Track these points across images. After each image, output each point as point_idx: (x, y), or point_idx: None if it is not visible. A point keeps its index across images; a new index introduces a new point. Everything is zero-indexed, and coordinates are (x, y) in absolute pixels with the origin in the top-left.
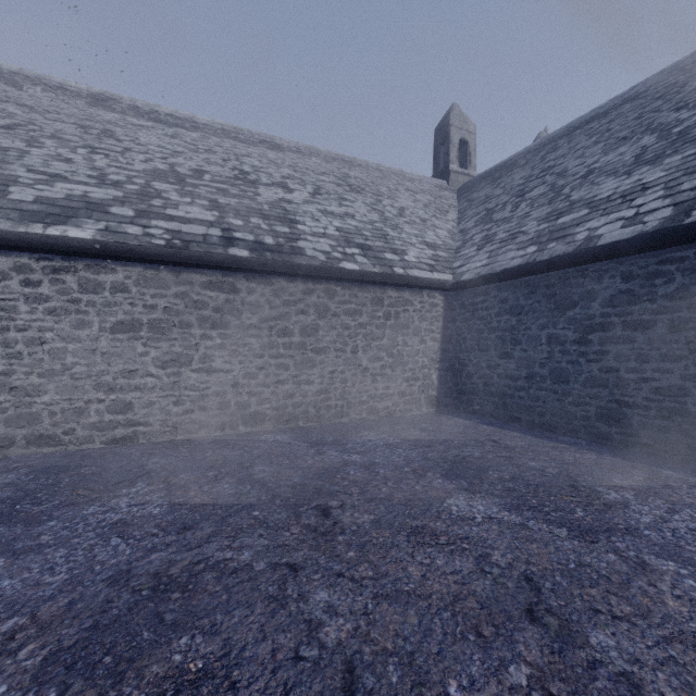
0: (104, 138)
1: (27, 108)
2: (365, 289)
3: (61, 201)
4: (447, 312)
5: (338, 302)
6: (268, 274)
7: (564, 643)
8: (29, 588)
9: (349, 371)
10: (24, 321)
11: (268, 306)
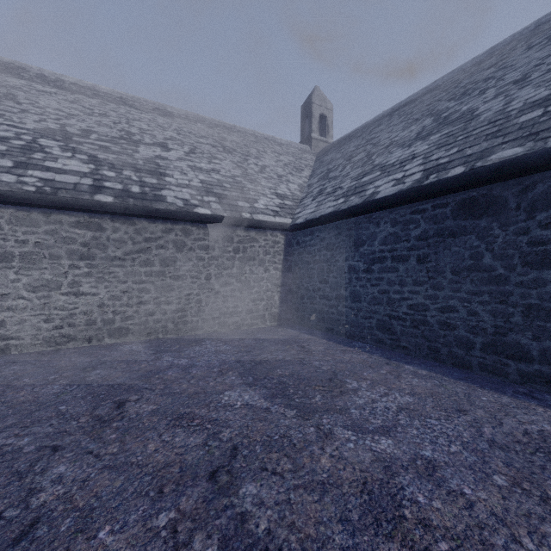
0: (5, 100)
1: None
2: (218, 229)
3: None
4: (287, 248)
5: (194, 239)
6: (131, 216)
7: (219, 494)
8: None
9: (203, 294)
10: None
11: (131, 242)
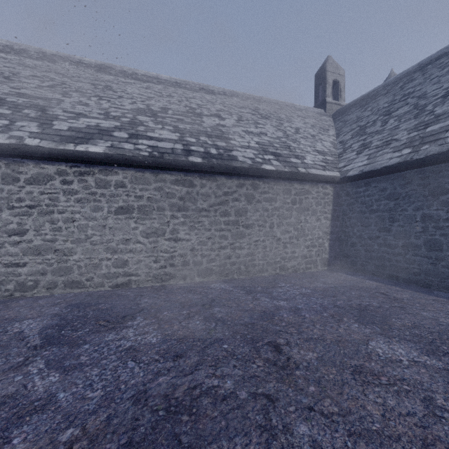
0: (106, 91)
1: (61, 75)
2: (279, 183)
3: (84, 129)
4: (335, 199)
5: (260, 193)
6: (213, 174)
7: None
8: (78, 402)
9: (268, 240)
10: (63, 207)
11: (213, 195)
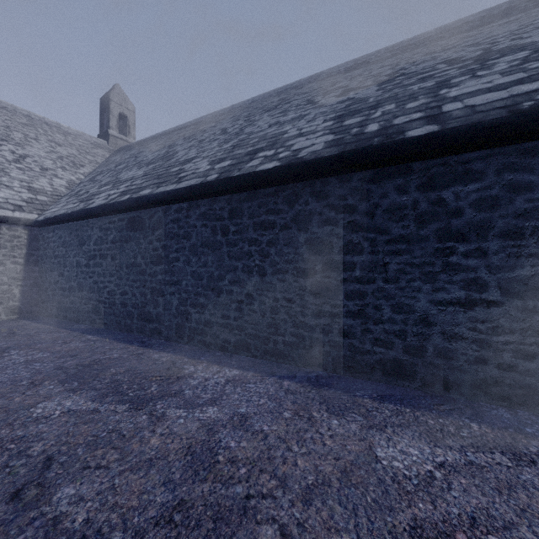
0: None
1: None
2: None
3: None
4: (32, 243)
5: None
6: None
7: None
8: None
9: None
10: None
11: None
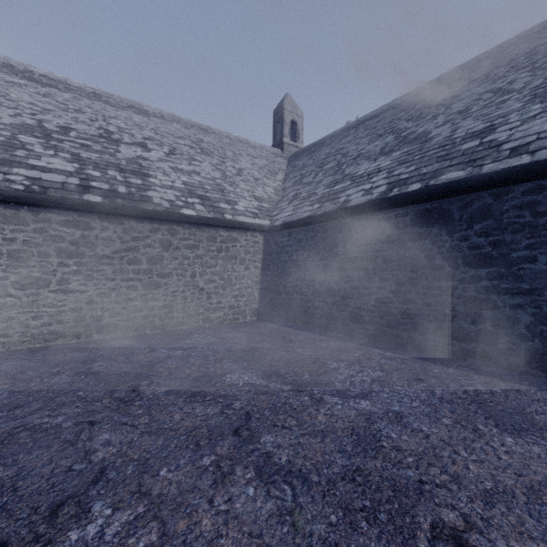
0: None
1: None
2: (202, 230)
3: None
4: (266, 248)
5: (180, 239)
6: (119, 216)
7: (245, 443)
8: None
9: (189, 290)
10: None
11: (119, 240)
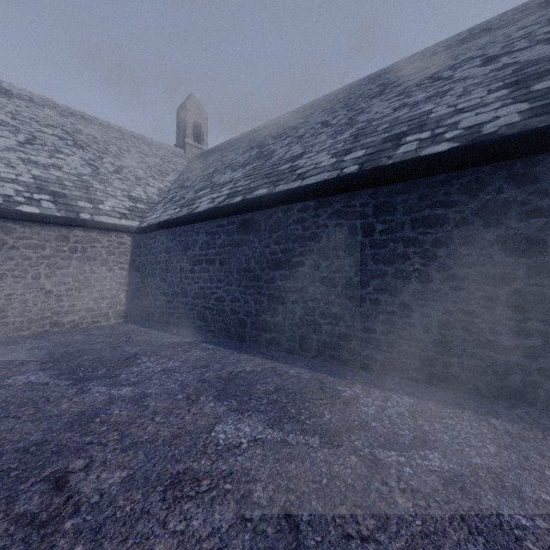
0: None
1: None
2: (49, 229)
3: None
4: (135, 249)
5: (17, 238)
6: None
7: None
8: None
9: (30, 293)
10: None
11: None
